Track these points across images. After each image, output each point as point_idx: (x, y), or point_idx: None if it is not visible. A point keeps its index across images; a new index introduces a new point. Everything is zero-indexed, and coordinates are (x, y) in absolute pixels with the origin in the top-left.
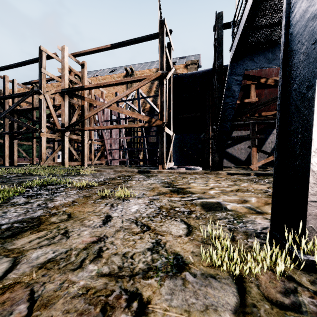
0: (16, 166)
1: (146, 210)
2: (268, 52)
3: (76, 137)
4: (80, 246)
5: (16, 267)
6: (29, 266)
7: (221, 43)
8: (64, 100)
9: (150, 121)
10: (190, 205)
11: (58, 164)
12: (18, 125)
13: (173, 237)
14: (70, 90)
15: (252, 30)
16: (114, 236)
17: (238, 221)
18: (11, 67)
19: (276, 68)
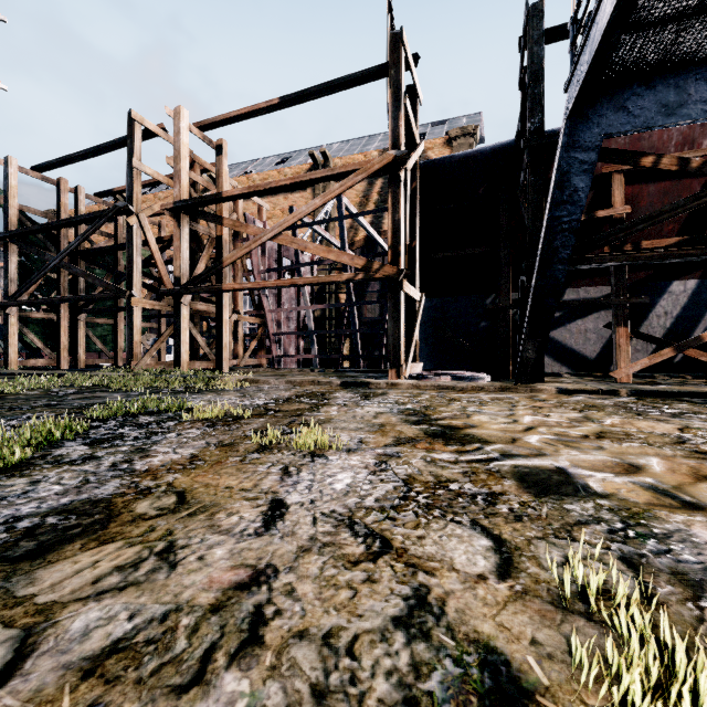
0: (82, 369)
1: (374, 487)
2: (665, 87)
3: (204, 308)
4: (203, 600)
5: (23, 665)
6: (59, 666)
7: (540, 76)
8: (180, 226)
9: (368, 268)
10: (486, 475)
11: (166, 365)
12: (87, 282)
13: (461, 578)
14: (191, 203)
15: (627, 34)
16: (294, 566)
17: (639, 531)
18: (73, 159)
19: (678, 131)
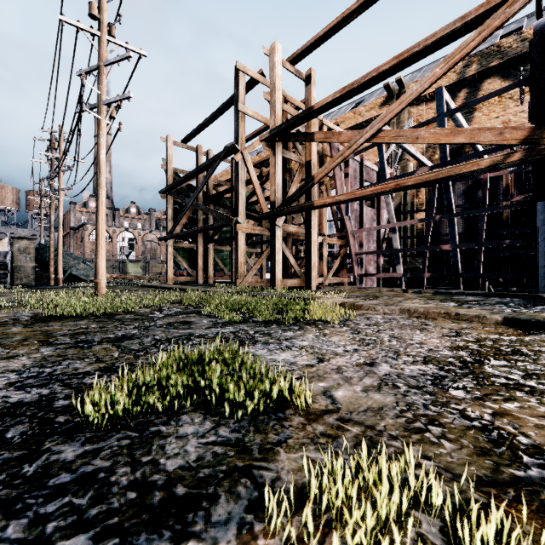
0: (209, 284)
1: None
2: None
3: (295, 230)
4: None
5: None
6: None
7: None
8: (274, 153)
9: (534, 139)
10: None
11: (263, 283)
12: (214, 220)
13: None
14: (284, 127)
15: None
16: None
17: None
18: (203, 126)
19: None
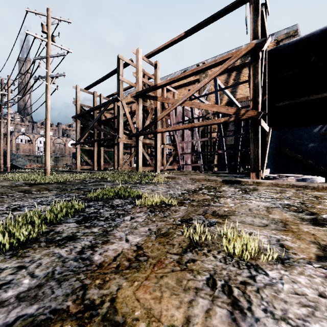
0: (101, 170)
1: None
2: None
3: (149, 142)
4: None
5: None
6: None
7: None
8: (138, 103)
9: (237, 113)
10: None
11: (133, 169)
12: (104, 134)
13: None
14: (143, 92)
15: None
16: None
17: None
18: (98, 82)
19: None
